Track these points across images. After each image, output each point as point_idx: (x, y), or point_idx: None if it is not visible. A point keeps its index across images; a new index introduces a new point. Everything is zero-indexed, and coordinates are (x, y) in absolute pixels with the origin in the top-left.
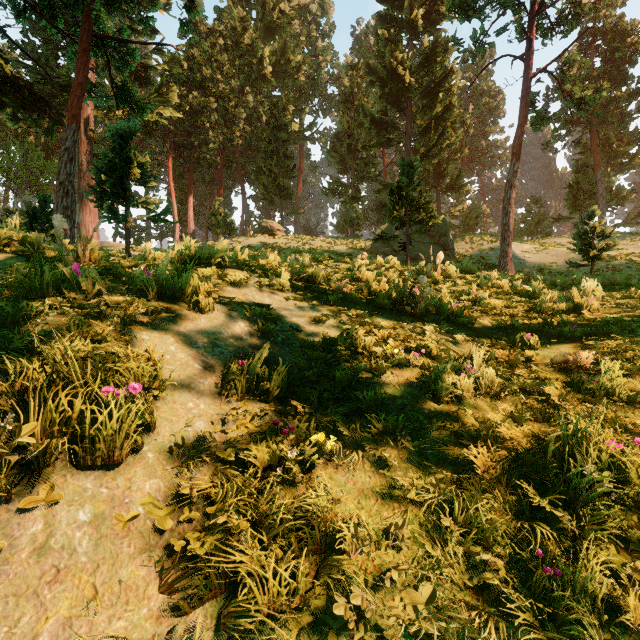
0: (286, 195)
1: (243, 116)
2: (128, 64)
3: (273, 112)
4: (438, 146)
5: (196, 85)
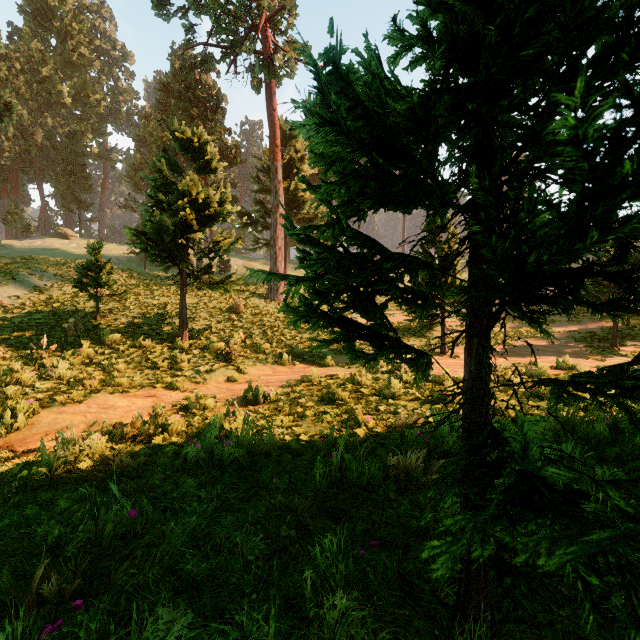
0: (83, 207)
1: (41, 134)
2: None
3: (71, 140)
4: None
5: None
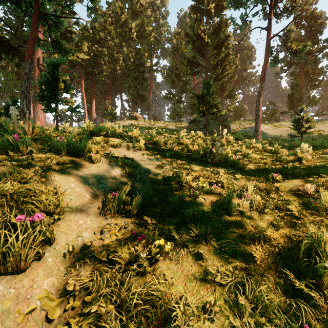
0: (143, 99)
1: (121, 58)
2: (59, 29)
3: (137, 56)
4: (222, 74)
5: (96, 42)
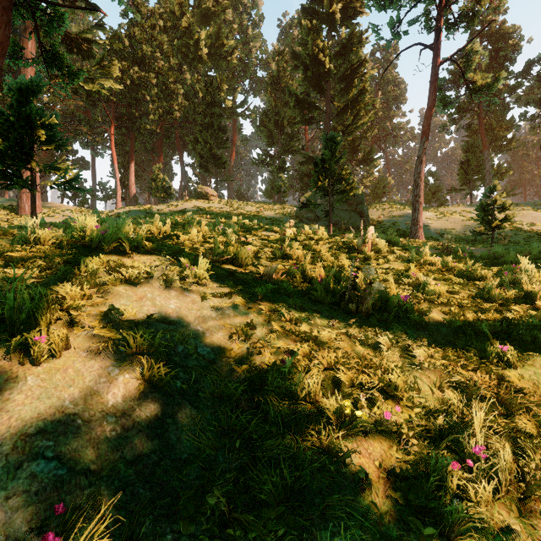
0: (220, 164)
1: (181, 91)
2: (57, 28)
3: (208, 89)
4: (353, 125)
5: (137, 61)
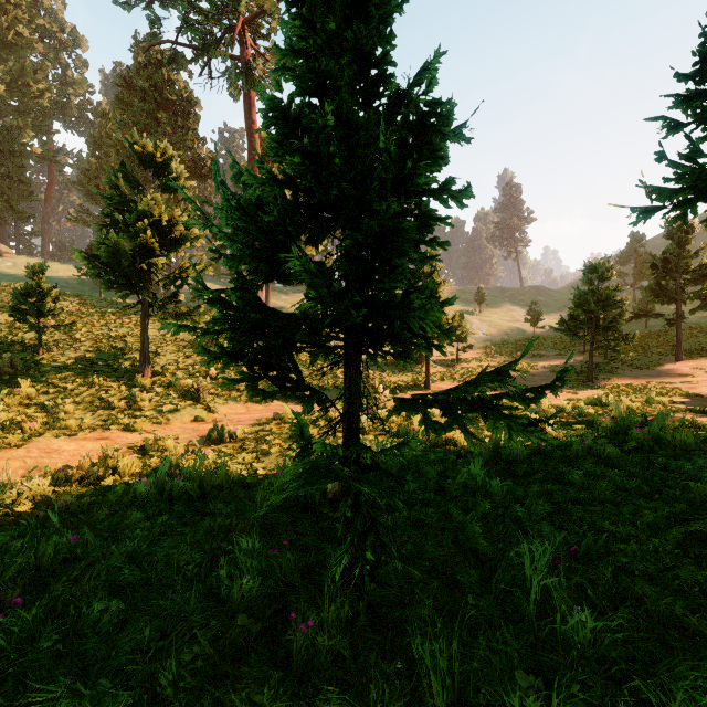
0: (22, 218)
1: None
2: None
3: (6, 136)
4: None
5: None
